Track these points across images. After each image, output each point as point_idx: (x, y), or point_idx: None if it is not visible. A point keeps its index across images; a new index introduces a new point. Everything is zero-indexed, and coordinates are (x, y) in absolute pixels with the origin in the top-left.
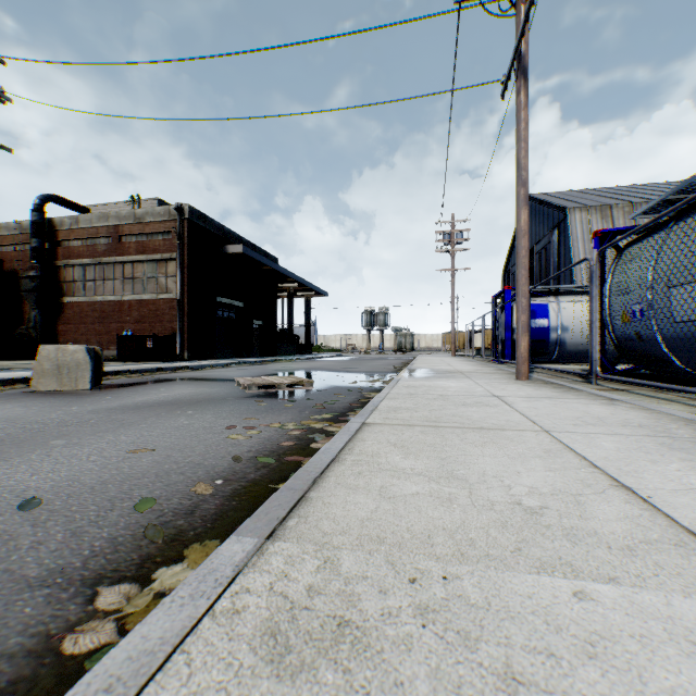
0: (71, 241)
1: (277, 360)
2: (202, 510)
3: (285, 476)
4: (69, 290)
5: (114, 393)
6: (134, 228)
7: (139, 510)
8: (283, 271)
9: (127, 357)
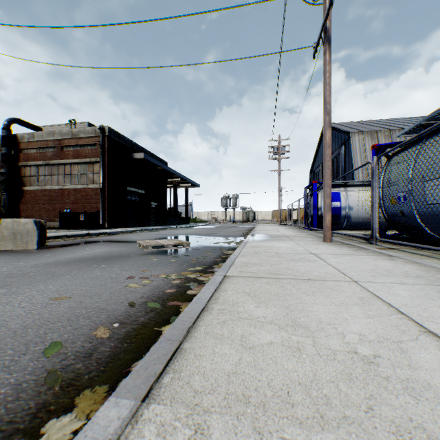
0: (29, 150)
1: (167, 228)
2: (99, 352)
3: (167, 319)
4: (27, 182)
5: (53, 251)
6: (71, 141)
7: (47, 354)
8: (170, 170)
9: (67, 226)
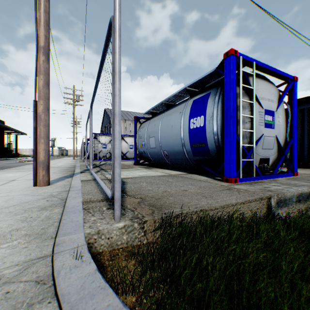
0: None
1: (11, 159)
2: None
3: None
4: None
5: None
6: None
7: None
8: (10, 128)
9: None
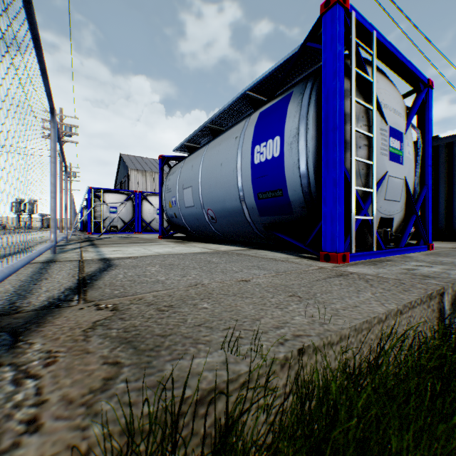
0: None
1: None
2: None
3: None
4: None
5: None
6: None
7: None
8: None
9: None
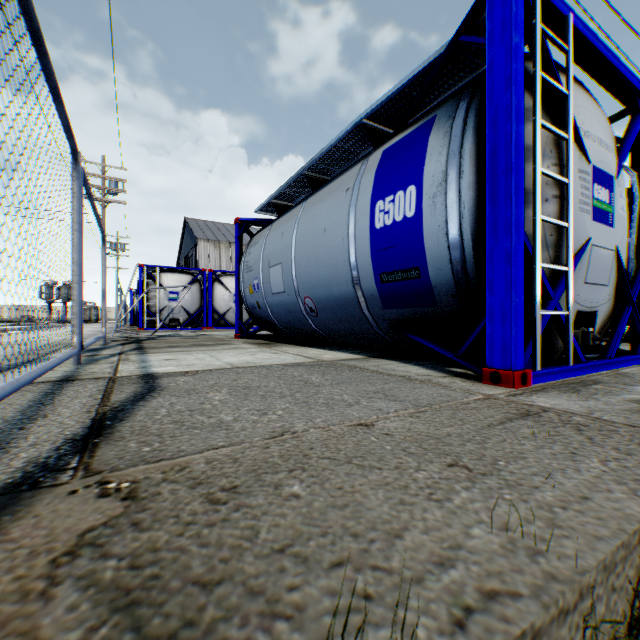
0: None
1: None
2: None
3: None
4: None
5: None
6: None
7: None
8: None
9: None
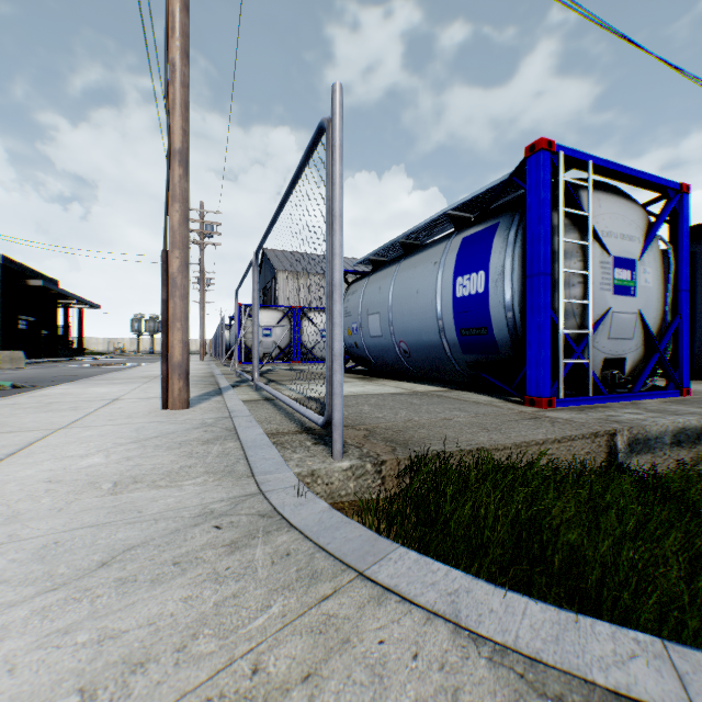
0: None
1: (71, 360)
2: None
3: None
4: None
5: (46, 368)
6: None
7: None
8: (69, 294)
9: None
